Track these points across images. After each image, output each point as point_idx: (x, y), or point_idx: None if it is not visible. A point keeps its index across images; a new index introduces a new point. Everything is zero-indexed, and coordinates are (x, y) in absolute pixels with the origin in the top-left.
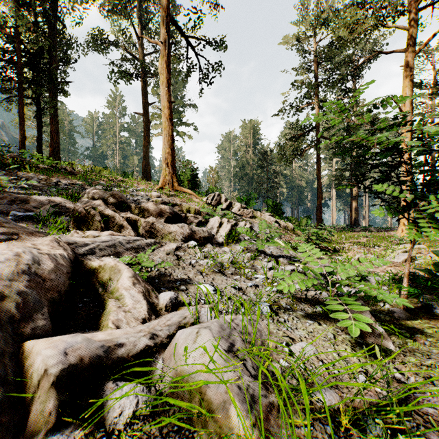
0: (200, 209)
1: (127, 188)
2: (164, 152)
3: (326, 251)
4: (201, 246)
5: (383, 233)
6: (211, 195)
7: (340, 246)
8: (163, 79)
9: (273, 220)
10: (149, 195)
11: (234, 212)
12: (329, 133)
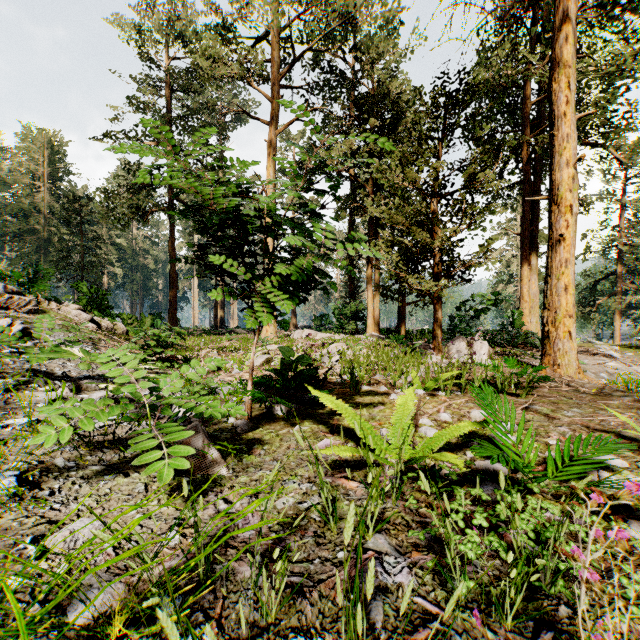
0: None
1: None
2: None
3: (174, 362)
4: None
5: (250, 335)
6: None
7: (196, 354)
8: None
9: (86, 318)
10: None
11: None
12: (190, 197)
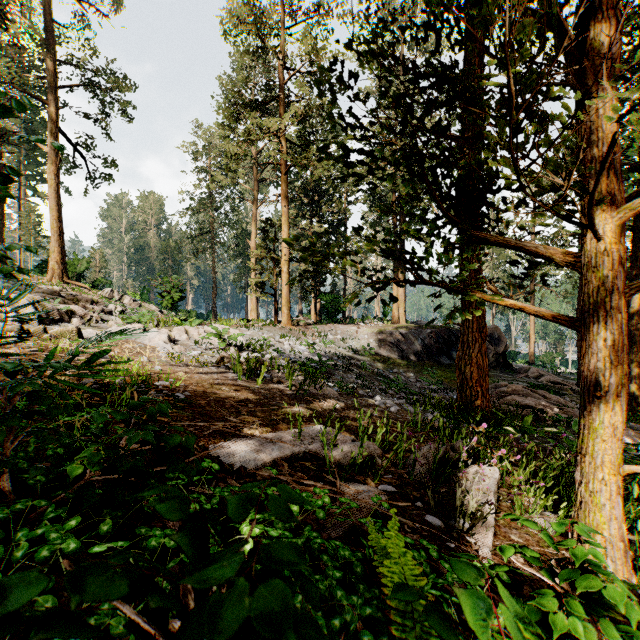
0: (101, 300)
1: (30, 282)
2: (54, 249)
3: None
4: (108, 315)
5: None
6: (105, 290)
7: None
8: (52, 183)
9: (158, 310)
10: (50, 288)
11: (125, 304)
12: None
